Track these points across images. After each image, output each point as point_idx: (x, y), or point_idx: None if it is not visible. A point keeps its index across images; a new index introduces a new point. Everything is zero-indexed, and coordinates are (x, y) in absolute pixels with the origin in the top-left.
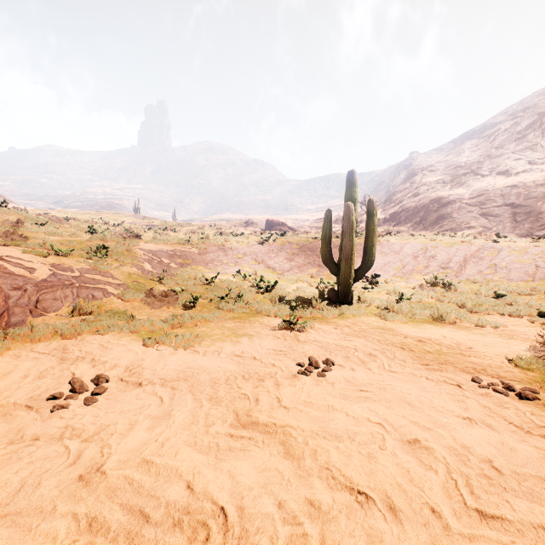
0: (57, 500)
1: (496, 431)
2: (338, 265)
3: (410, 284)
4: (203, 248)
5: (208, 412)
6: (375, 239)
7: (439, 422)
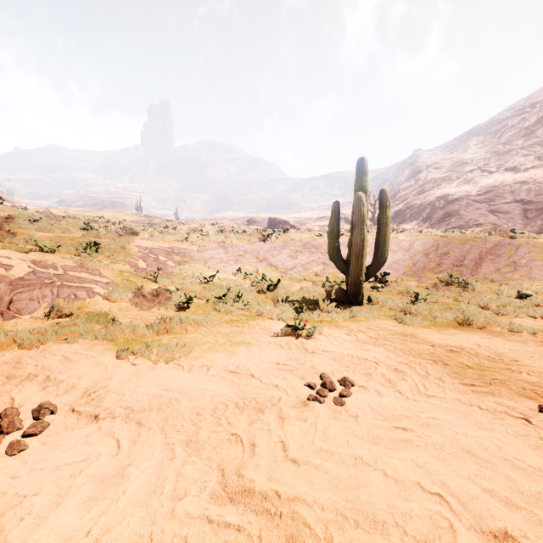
0: None
1: None
2: (347, 262)
3: (422, 283)
4: (202, 245)
5: (180, 470)
6: (389, 233)
7: (528, 492)
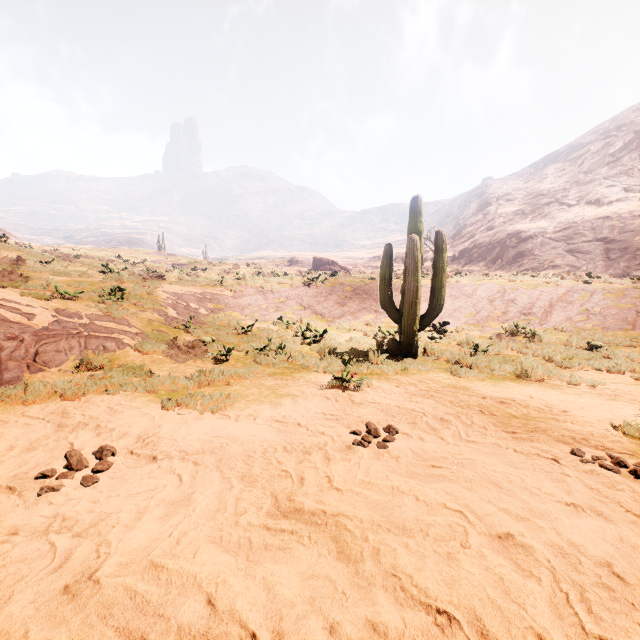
0: (31, 622)
1: (610, 521)
2: (400, 310)
3: (486, 334)
4: (238, 290)
5: (239, 496)
6: (445, 279)
7: (536, 510)
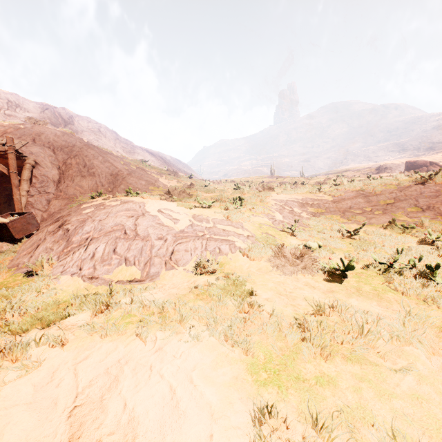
0: None
1: None
2: None
3: None
4: (337, 195)
5: None
6: None
7: None
